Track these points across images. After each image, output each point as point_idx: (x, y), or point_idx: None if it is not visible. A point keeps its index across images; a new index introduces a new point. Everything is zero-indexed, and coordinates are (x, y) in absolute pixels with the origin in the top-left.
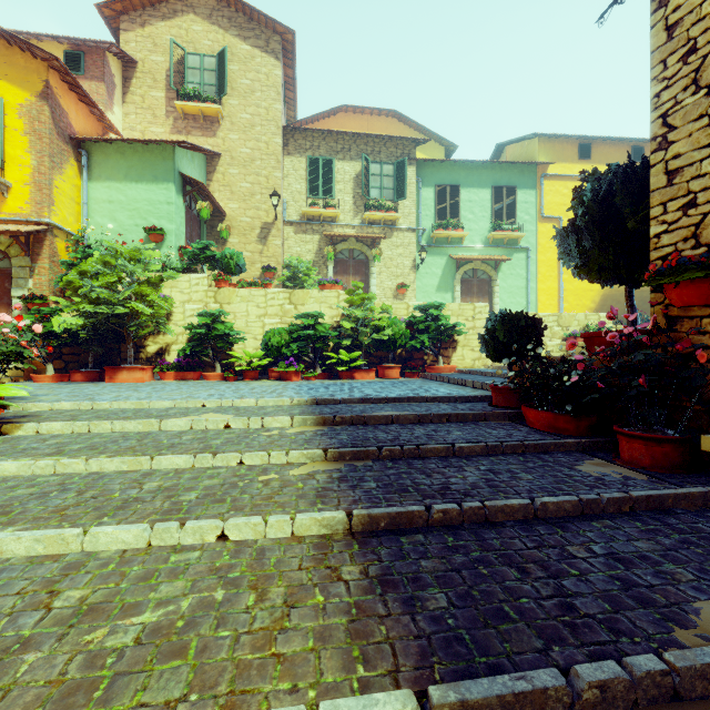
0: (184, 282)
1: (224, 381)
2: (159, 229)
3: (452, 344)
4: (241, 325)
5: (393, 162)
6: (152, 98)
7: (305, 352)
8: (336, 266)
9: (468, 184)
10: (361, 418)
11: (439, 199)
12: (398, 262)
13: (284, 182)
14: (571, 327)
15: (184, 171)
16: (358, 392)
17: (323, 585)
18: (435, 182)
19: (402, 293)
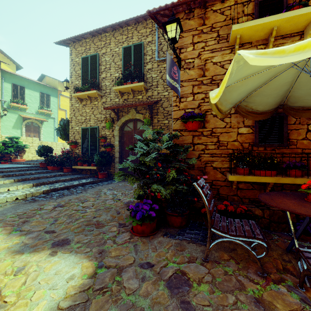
0: None
1: None
2: None
3: (23, 151)
4: None
5: None
6: None
7: None
8: None
9: (29, 88)
10: (1, 171)
11: (14, 90)
12: None
13: None
14: (67, 147)
15: None
16: None
17: (15, 184)
18: (12, 82)
19: None
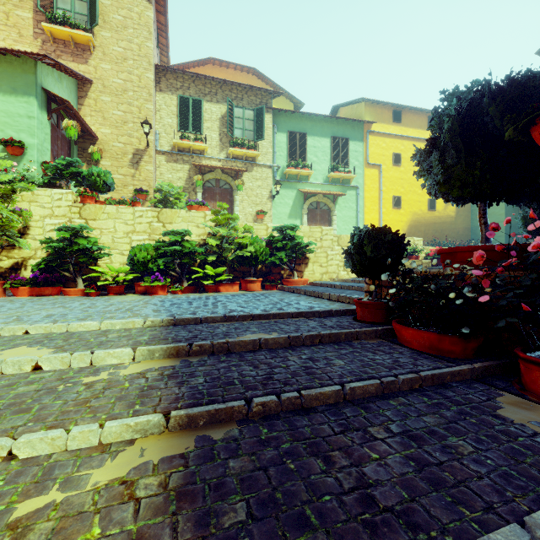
0: (45, 196)
1: (86, 296)
2: (17, 141)
3: (304, 260)
4: (107, 241)
5: (253, 108)
6: (17, 16)
7: (172, 267)
8: (204, 193)
9: (313, 133)
10: (223, 345)
11: (291, 143)
12: (258, 192)
13: (156, 115)
14: None
15: (49, 88)
16: (222, 307)
17: None
18: (287, 129)
19: (260, 218)
